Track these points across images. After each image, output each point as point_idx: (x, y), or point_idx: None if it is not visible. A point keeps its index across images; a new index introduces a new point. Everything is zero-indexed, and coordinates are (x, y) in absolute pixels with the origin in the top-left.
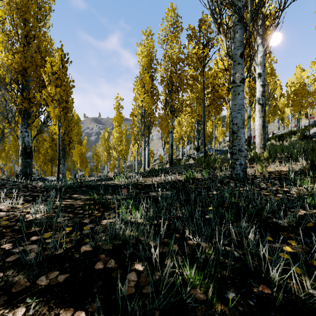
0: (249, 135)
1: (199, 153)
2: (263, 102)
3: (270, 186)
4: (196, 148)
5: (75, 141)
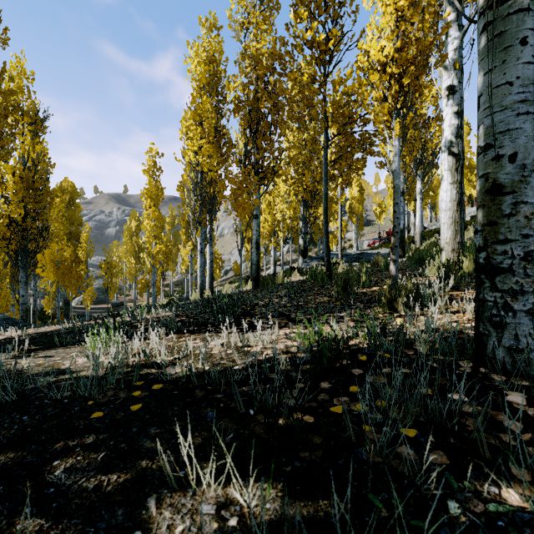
0: (402, 227)
1: (309, 260)
2: (459, 150)
3: None
4: (301, 251)
5: (62, 235)
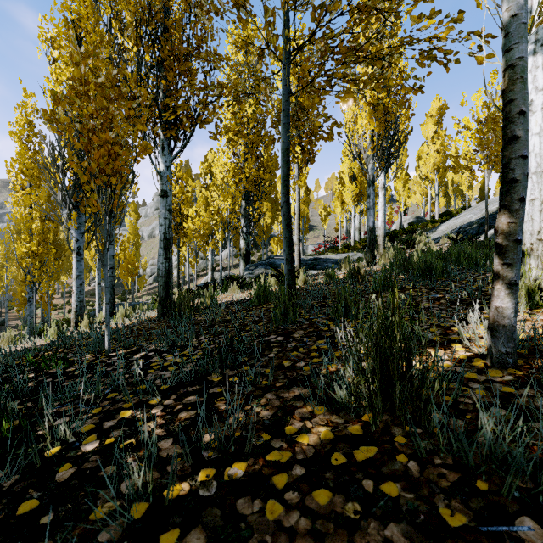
0: (372, 225)
1: (253, 266)
2: None
3: None
4: (242, 255)
5: None
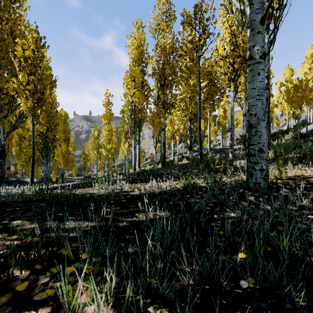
0: (245, 133)
1: (192, 152)
2: (267, 95)
3: (310, 203)
4: (188, 147)
5: (61, 139)
